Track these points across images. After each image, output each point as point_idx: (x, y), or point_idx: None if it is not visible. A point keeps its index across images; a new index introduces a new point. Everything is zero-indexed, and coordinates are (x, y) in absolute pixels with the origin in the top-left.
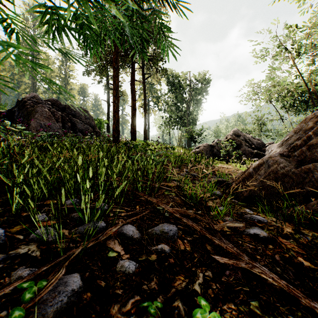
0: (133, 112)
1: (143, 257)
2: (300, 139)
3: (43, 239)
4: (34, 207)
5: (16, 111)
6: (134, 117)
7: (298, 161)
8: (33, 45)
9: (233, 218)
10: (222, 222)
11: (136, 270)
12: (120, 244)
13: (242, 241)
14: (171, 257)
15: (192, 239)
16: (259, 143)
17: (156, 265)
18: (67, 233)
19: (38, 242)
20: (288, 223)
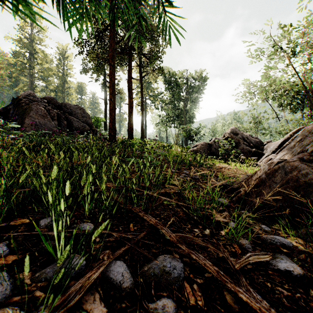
0: (130, 110)
1: None
2: None
3: None
4: None
5: (11, 108)
6: (131, 115)
7: None
8: (31, 43)
9: (250, 240)
10: (237, 247)
11: None
12: (102, 300)
13: (271, 283)
14: None
15: (203, 281)
16: (257, 141)
17: None
18: (28, 280)
19: None
20: None
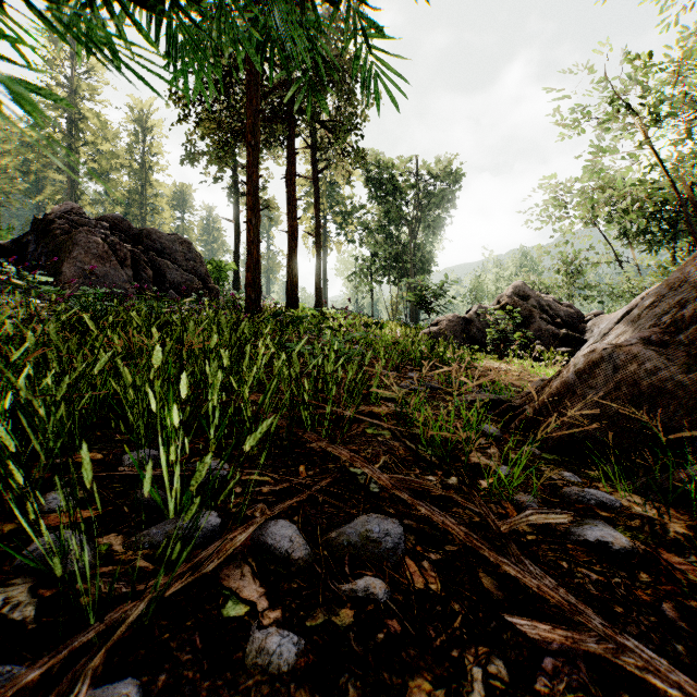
0: (291, 245)
1: (319, 616)
2: (692, 304)
3: (50, 570)
4: (44, 472)
5: (31, 242)
6: (295, 256)
7: (687, 355)
8: (71, 98)
9: (537, 497)
10: (511, 507)
11: (299, 659)
12: (257, 577)
13: (569, 563)
14: (393, 615)
15: (441, 557)
16: (572, 314)
17: (354, 641)
18: (120, 547)
19: (35, 577)
20: (672, 508)
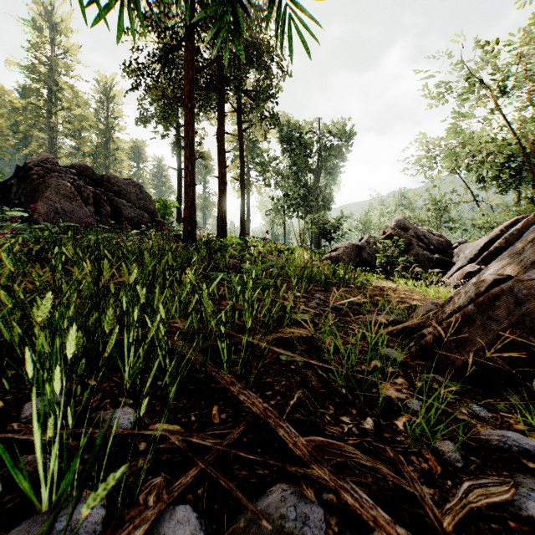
0: (221, 188)
1: None
2: None
3: None
4: None
5: (14, 185)
6: (224, 196)
7: None
8: (51, 73)
9: (455, 441)
10: (432, 458)
11: None
12: None
13: None
14: None
15: None
16: (442, 242)
17: None
18: None
19: None
20: None
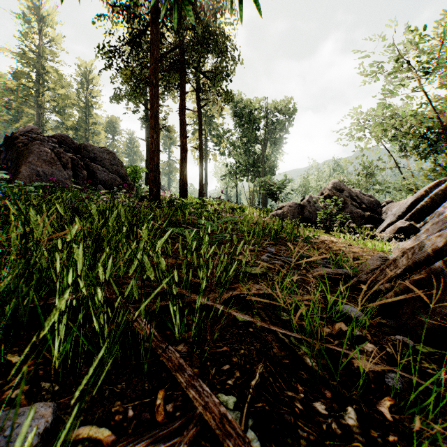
0: (183, 155)
1: None
2: None
3: None
4: None
5: (3, 151)
6: (185, 162)
7: None
8: (39, 59)
9: None
10: None
11: None
12: None
13: None
14: None
15: None
16: (372, 201)
17: None
18: None
19: None
20: None
